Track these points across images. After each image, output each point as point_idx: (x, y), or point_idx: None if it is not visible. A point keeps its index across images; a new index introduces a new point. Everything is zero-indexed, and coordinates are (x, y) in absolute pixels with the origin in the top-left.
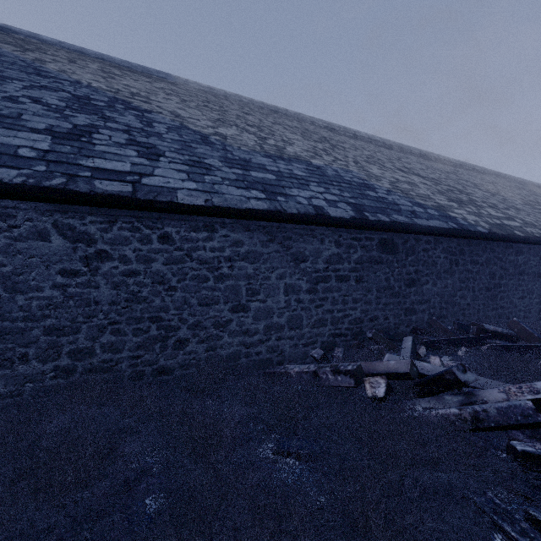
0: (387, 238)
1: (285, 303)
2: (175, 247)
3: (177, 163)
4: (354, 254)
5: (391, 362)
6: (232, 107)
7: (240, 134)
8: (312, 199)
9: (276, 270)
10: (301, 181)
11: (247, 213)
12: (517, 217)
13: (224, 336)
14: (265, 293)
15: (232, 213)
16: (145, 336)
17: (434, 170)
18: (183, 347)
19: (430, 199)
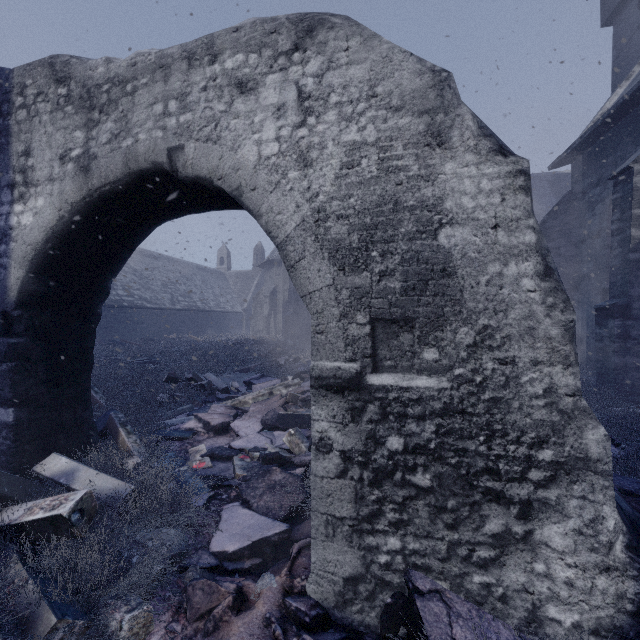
0: None
1: None
2: None
3: None
4: None
5: None
6: None
7: None
8: None
9: None
10: None
11: None
12: (138, 295)
13: None
14: None
15: None
16: None
17: None
18: None
19: None
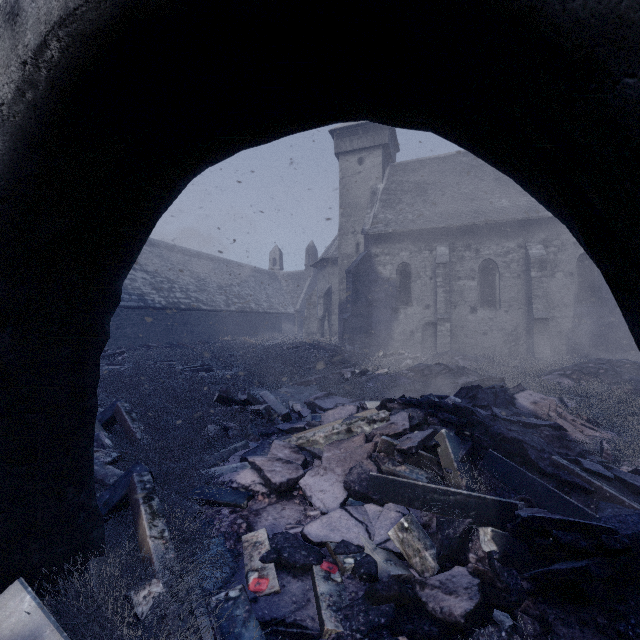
0: None
1: None
2: None
3: None
4: None
5: None
6: None
7: None
8: None
9: None
10: None
11: None
12: (195, 297)
13: None
14: None
15: None
16: None
17: (167, 262)
18: None
19: (139, 290)
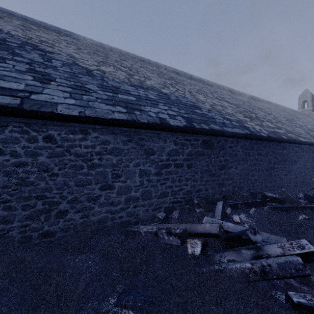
0: (207, 139)
1: (139, 183)
2: (57, 145)
3: (63, 86)
4: (186, 149)
5: (207, 225)
6: (113, 55)
7: (115, 71)
8: (159, 113)
9: (133, 160)
10: (153, 102)
11: (111, 121)
12: (283, 127)
13: (95, 207)
14: (126, 176)
15: (100, 121)
16: (32, 209)
17: (236, 99)
18: (63, 216)
19: (234, 116)
